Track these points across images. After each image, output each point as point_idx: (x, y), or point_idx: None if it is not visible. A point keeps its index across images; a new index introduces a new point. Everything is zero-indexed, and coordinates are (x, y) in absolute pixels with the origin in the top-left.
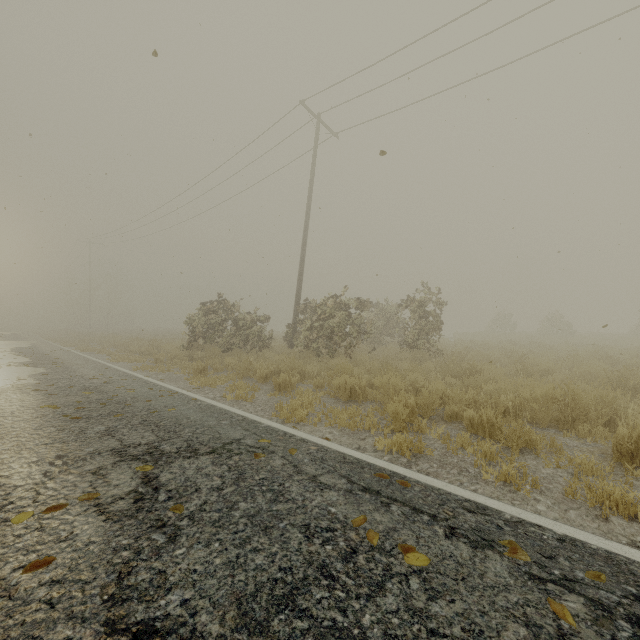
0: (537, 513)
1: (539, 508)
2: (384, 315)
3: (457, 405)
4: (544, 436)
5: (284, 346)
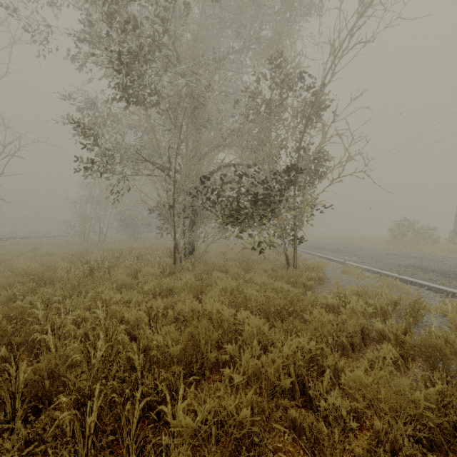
0: None
1: None
2: None
3: None
4: None
5: (447, 243)
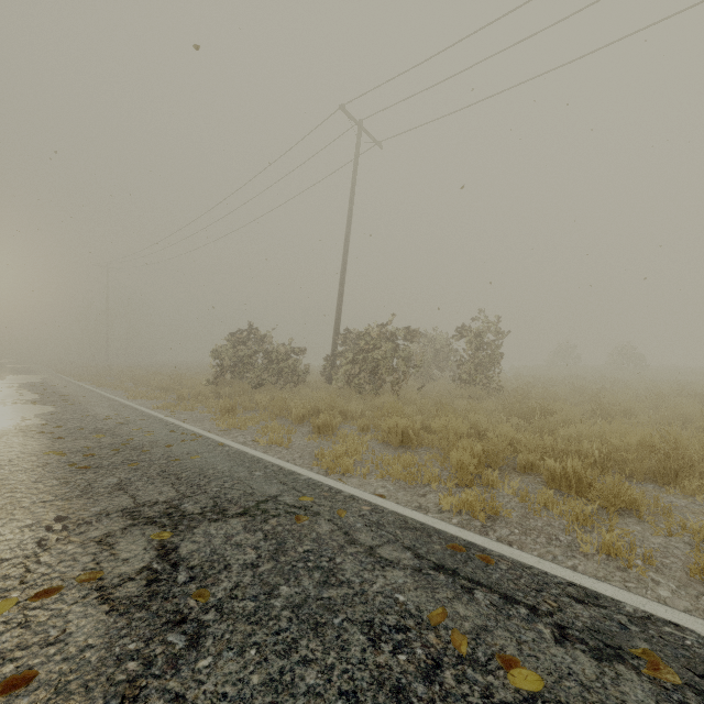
0: (661, 601)
1: (661, 593)
2: (434, 346)
3: (532, 453)
4: (643, 493)
5: (321, 381)
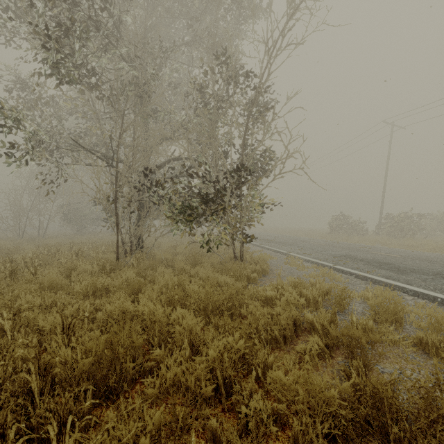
0: None
1: None
2: (437, 220)
3: None
4: None
5: (374, 234)
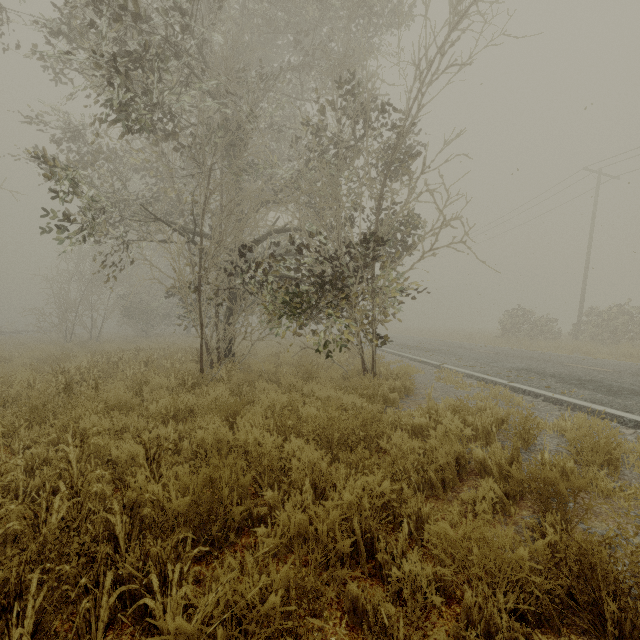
0: None
1: None
2: None
3: None
4: None
5: (570, 339)
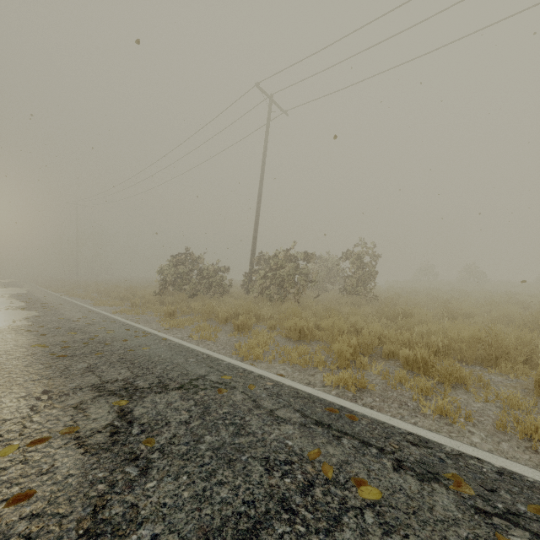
0: (473, 445)
1: (474, 440)
2: (326, 266)
3: (393, 345)
4: (471, 372)
5: (241, 292)
